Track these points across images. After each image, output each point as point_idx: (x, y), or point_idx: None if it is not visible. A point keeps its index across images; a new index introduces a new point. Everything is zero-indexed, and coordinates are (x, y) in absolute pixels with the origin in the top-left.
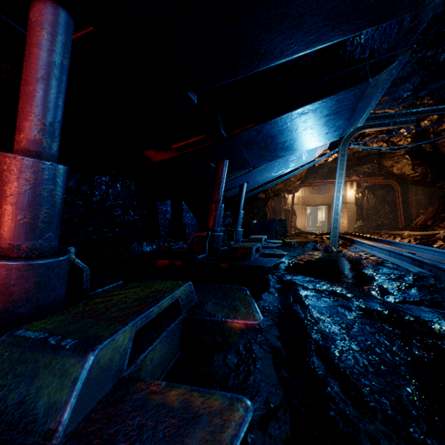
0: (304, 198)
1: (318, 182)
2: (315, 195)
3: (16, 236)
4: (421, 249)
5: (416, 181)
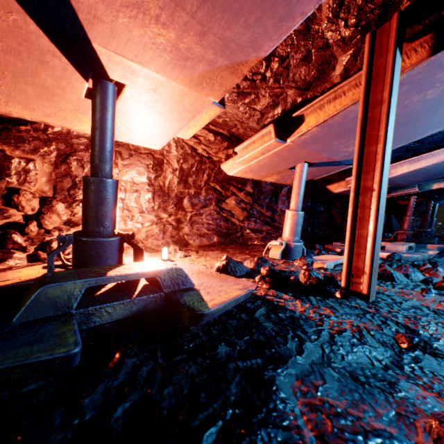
0: None
1: None
2: None
3: (408, 228)
4: None
5: None
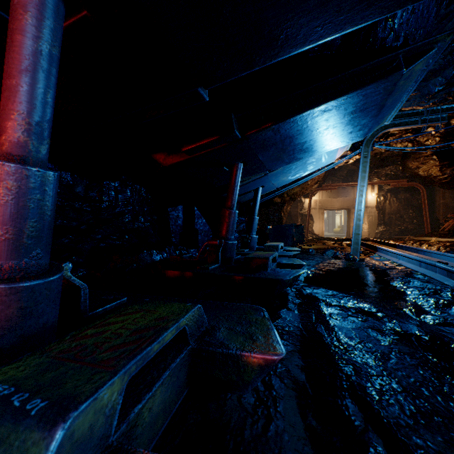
0: (321, 202)
1: (337, 185)
2: (333, 198)
3: None
4: (453, 259)
5: (445, 183)
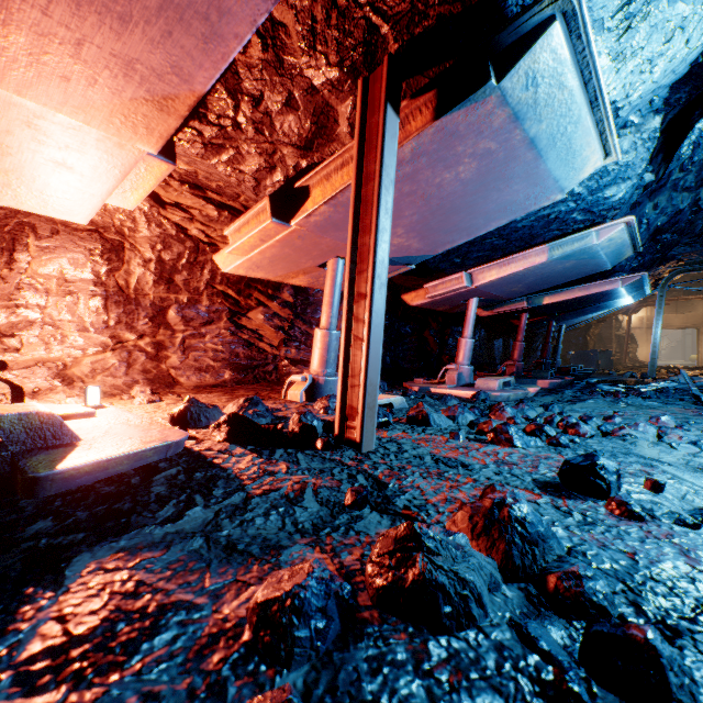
0: (650, 320)
1: (670, 300)
2: (669, 314)
3: (519, 358)
4: None
5: None
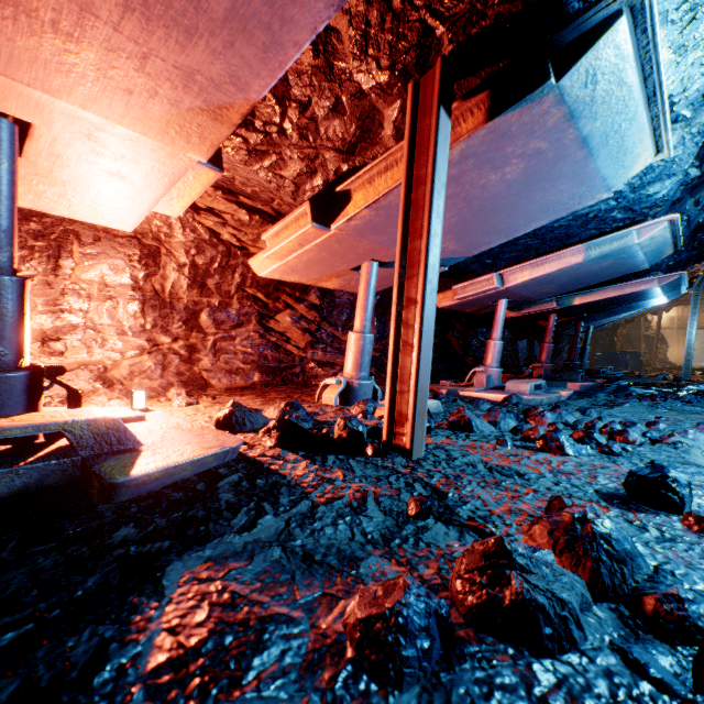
0: (681, 319)
1: (703, 299)
2: (701, 314)
3: (547, 360)
4: None
5: None
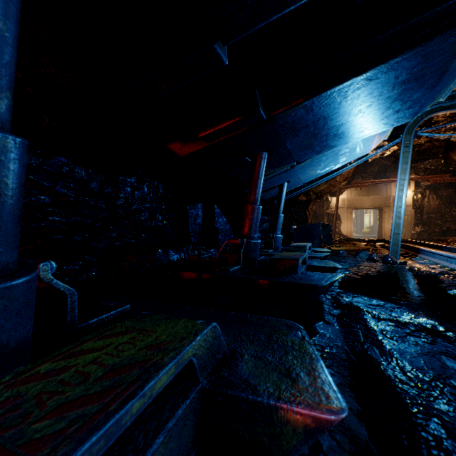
0: (349, 201)
1: (368, 182)
2: (363, 196)
3: None
4: None
5: None
